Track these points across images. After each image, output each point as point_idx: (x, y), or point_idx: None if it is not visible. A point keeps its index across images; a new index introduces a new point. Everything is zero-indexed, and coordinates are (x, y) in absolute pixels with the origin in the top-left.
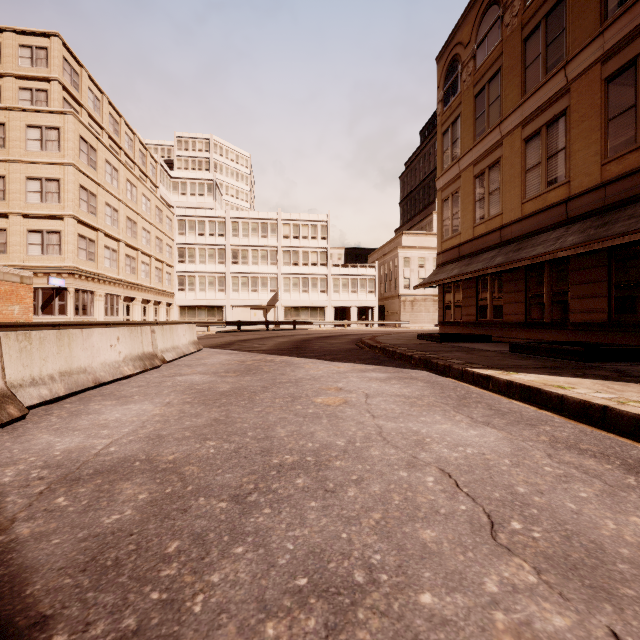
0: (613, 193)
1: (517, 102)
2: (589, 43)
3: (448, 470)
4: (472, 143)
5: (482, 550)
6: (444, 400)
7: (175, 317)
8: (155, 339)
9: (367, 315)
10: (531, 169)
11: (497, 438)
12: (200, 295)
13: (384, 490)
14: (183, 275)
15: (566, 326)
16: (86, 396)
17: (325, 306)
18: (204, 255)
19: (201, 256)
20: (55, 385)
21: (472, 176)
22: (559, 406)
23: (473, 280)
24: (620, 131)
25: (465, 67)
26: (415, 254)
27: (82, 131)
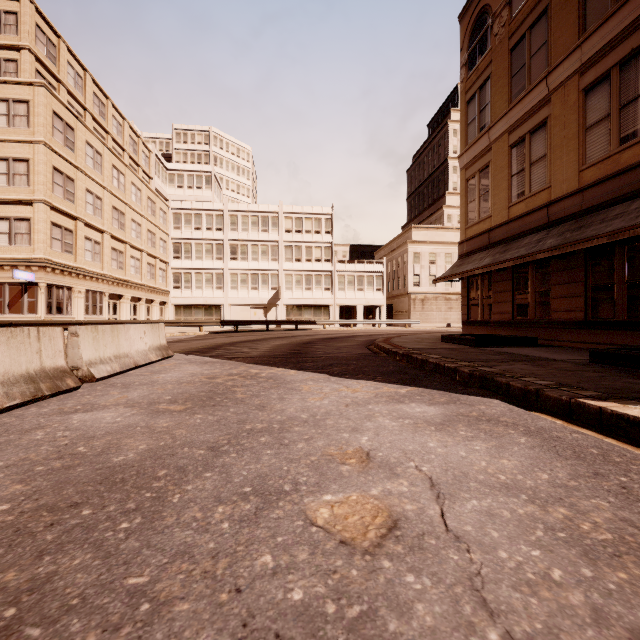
0: None
1: (572, 44)
2: None
3: None
4: (507, 107)
5: None
6: None
7: (170, 316)
8: (78, 345)
9: (374, 314)
10: (594, 125)
11: None
12: (197, 293)
13: None
14: (178, 272)
15: None
16: None
17: (330, 305)
18: (201, 250)
19: (198, 252)
20: None
21: (507, 146)
22: None
23: (508, 271)
24: None
25: (497, 18)
26: (426, 249)
27: (56, 106)
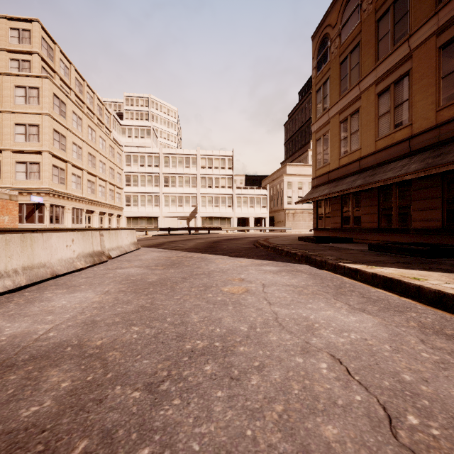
0: (445, 132)
1: (372, 66)
2: (427, 21)
3: (338, 356)
4: (338, 98)
5: (386, 452)
6: (325, 289)
7: (123, 225)
8: (103, 241)
9: (261, 223)
10: (382, 115)
11: (374, 324)
12: (141, 209)
13: (284, 378)
14: (129, 195)
15: (409, 231)
16: (44, 285)
17: (231, 217)
18: (144, 180)
19: (142, 181)
20: (18, 277)
21: (338, 122)
22: (416, 294)
23: (339, 197)
24: (451, 85)
25: (333, 42)
26: (295, 179)
27: (55, 90)
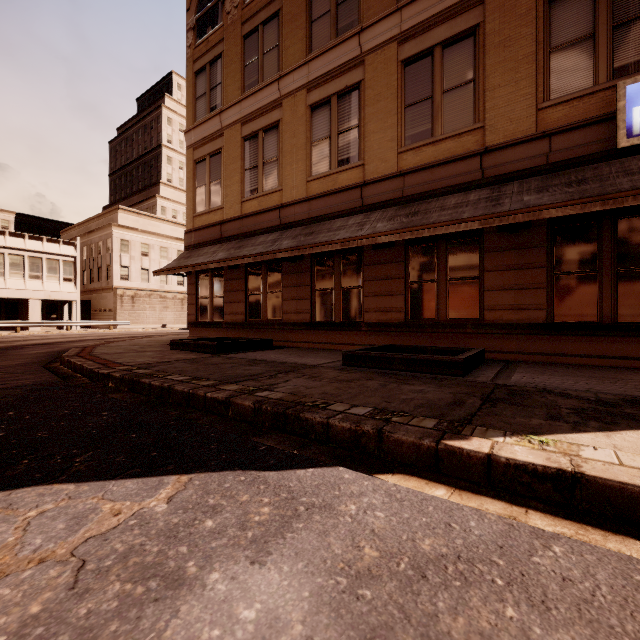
0: (412, 184)
1: (301, 59)
2: (387, 16)
3: None
4: (240, 95)
5: None
6: None
7: None
8: None
9: (61, 313)
10: (319, 142)
11: None
12: None
13: None
14: None
15: (360, 327)
16: None
17: None
18: None
19: None
20: None
21: (240, 137)
22: None
23: (241, 269)
24: (417, 120)
25: None
26: (137, 238)
27: None
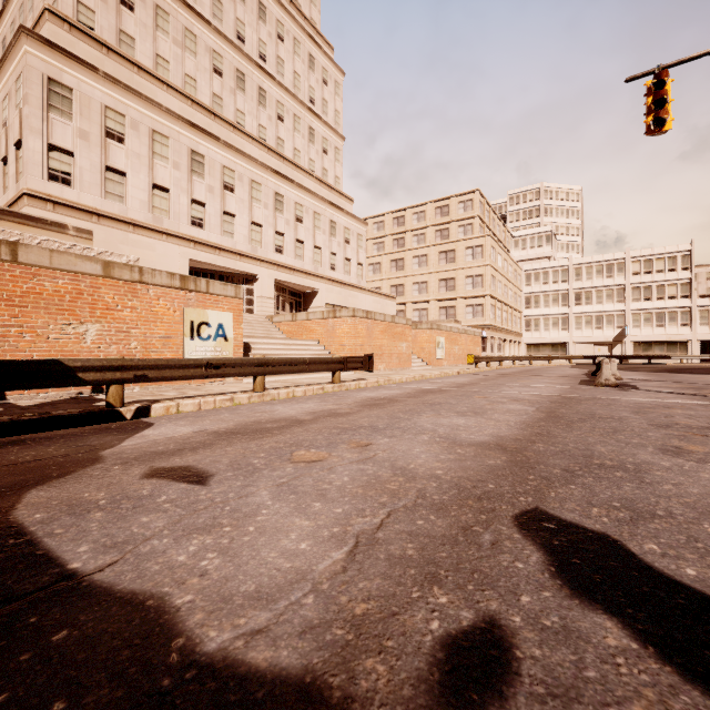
0: None
1: None
2: None
3: None
4: None
5: None
6: None
7: (522, 353)
8: None
9: None
10: None
11: None
12: (544, 334)
13: None
14: (529, 318)
15: None
16: None
17: (687, 340)
18: (548, 300)
19: (545, 301)
20: None
21: None
22: None
23: None
24: None
25: None
26: None
27: (491, 242)
